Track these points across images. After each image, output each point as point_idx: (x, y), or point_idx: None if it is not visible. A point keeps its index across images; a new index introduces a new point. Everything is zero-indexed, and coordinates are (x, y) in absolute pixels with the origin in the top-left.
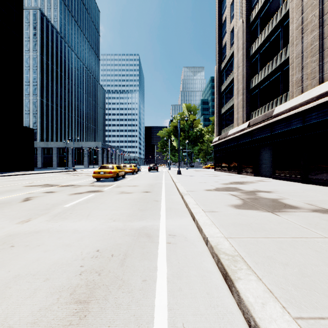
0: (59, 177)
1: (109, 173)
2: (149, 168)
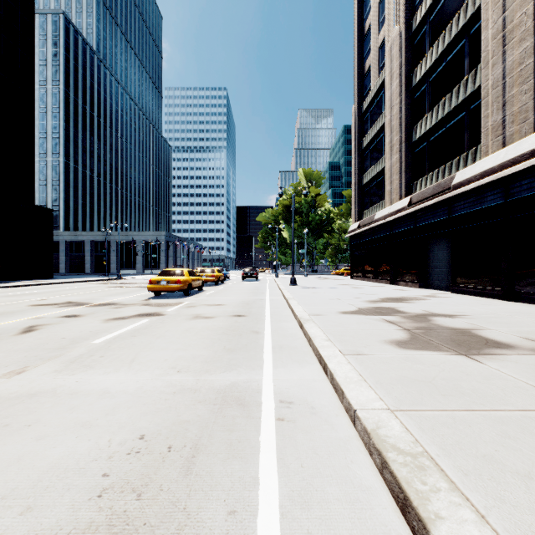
0: (93, 290)
1: (175, 284)
2: (243, 274)
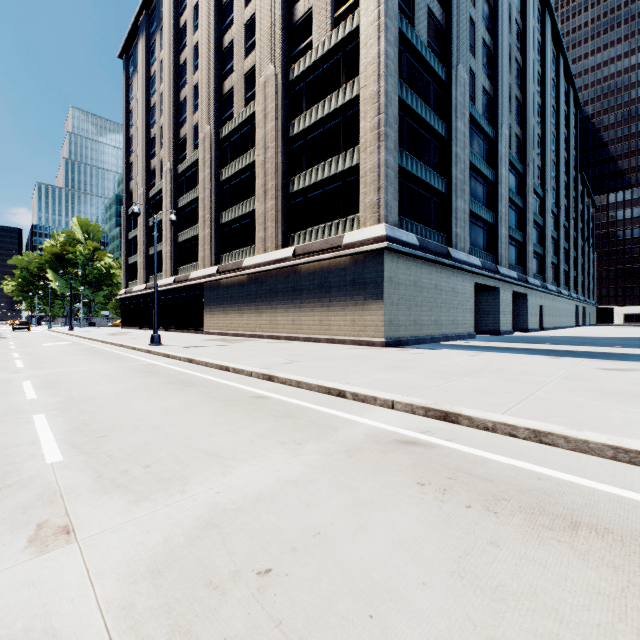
0: None
1: None
2: (16, 326)
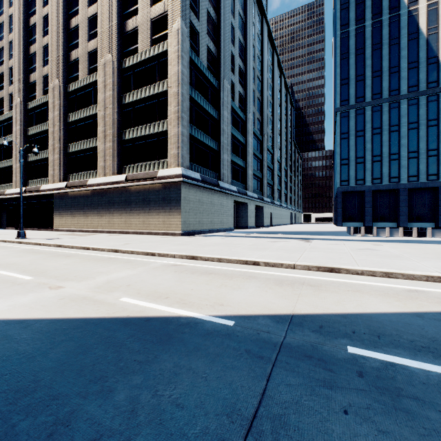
0: None
1: None
2: None
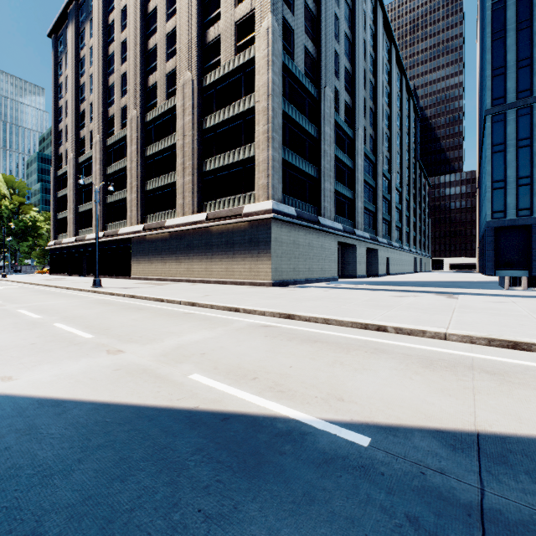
0: None
1: None
2: None
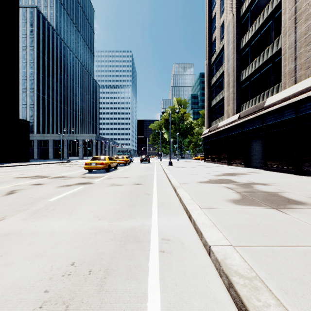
0: (52, 168)
1: (101, 165)
2: (141, 159)
